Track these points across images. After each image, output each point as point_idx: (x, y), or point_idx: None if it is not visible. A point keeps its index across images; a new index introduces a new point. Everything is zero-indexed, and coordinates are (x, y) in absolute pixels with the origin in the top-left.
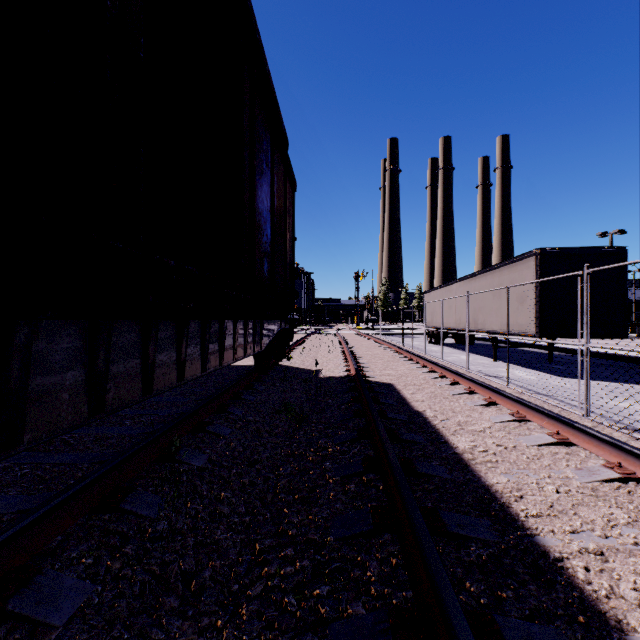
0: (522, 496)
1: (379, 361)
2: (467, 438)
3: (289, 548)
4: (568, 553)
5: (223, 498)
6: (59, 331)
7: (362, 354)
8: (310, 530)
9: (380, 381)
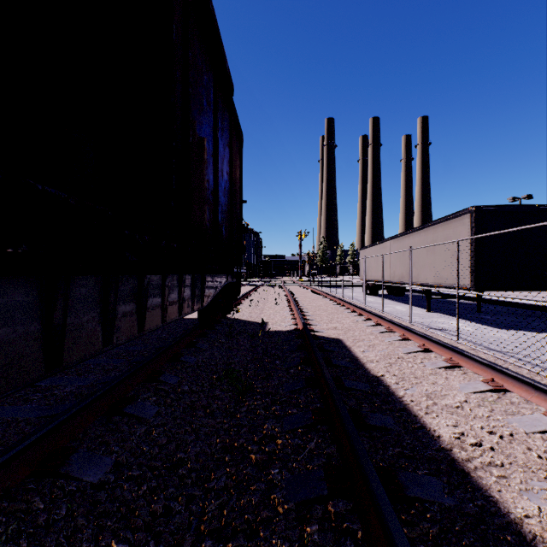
0: None
1: (324, 313)
2: (447, 420)
3: None
4: None
5: None
6: None
7: (307, 306)
8: None
9: (328, 336)
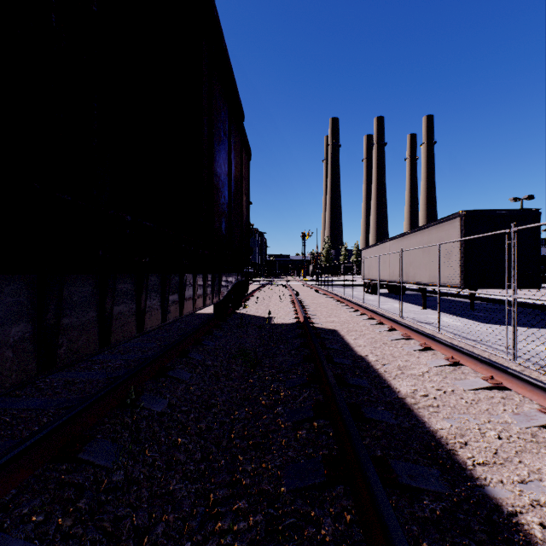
0: (466, 442)
1: (324, 309)
2: (408, 382)
3: (243, 500)
4: (520, 506)
5: (180, 444)
6: (1, 286)
7: (309, 303)
8: (263, 480)
9: (325, 327)
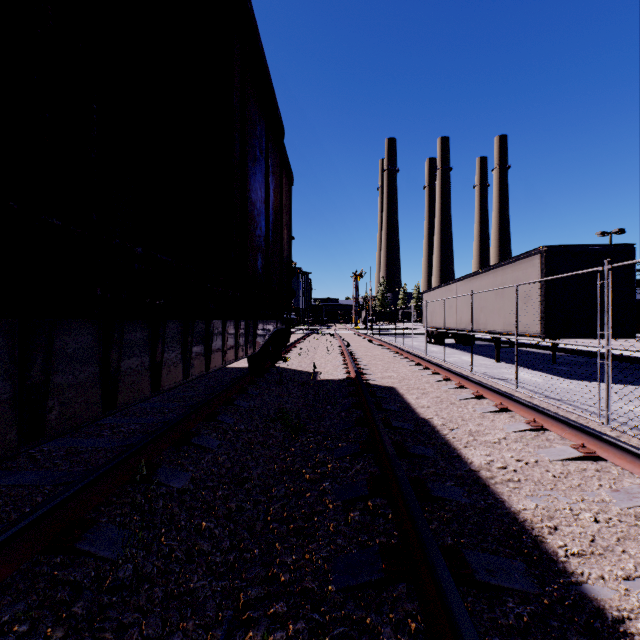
0: (556, 527)
1: (379, 362)
2: (482, 451)
3: (280, 602)
4: (628, 610)
5: (204, 530)
6: None
7: (361, 355)
8: (306, 575)
9: (381, 384)
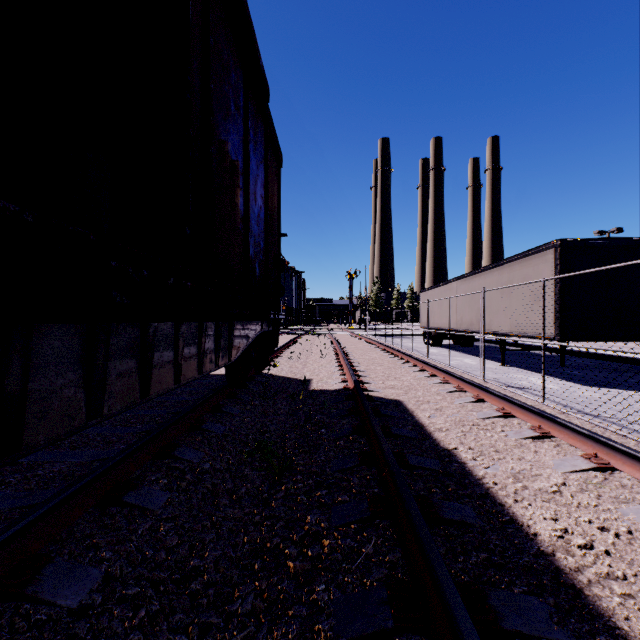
0: None
1: (379, 368)
2: (544, 511)
3: None
4: None
5: None
6: None
7: (358, 359)
8: None
9: (385, 397)
